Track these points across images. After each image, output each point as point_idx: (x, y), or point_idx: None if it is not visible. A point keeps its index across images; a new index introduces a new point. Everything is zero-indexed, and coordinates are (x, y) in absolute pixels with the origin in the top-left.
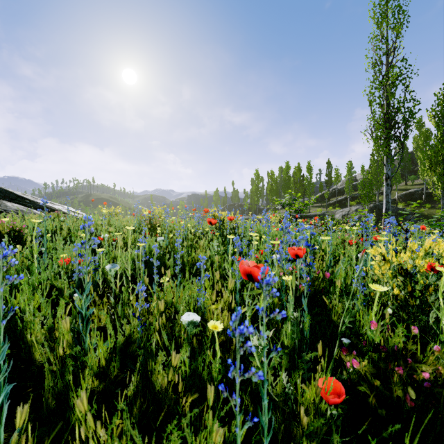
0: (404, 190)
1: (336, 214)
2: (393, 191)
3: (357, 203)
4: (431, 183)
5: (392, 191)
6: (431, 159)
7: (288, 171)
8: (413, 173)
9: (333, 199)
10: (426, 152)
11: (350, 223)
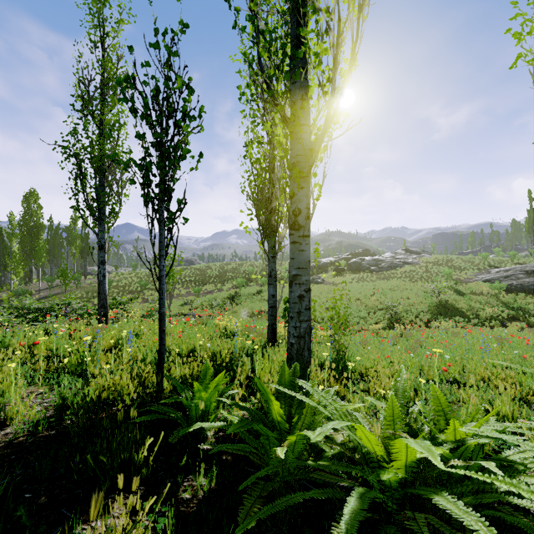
0: None
1: None
2: None
3: None
4: None
5: None
6: None
7: None
8: None
9: None
10: None
11: None
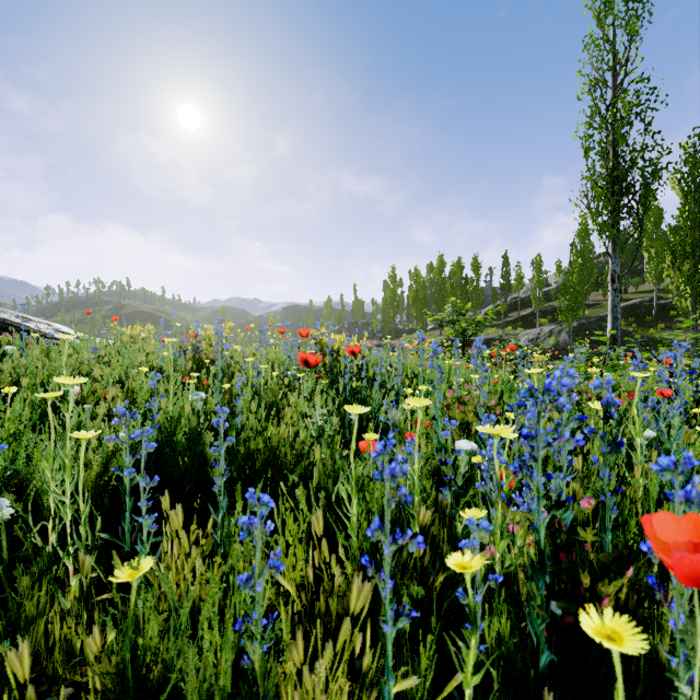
0: (624, 300)
1: (518, 337)
2: (606, 303)
3: (551, 321)
4: (675, 289)
5: (604, 302)
6: (675, 250)
7: (442, 269)
8: (636, 274)
9: (513, 314)
10: (658, 241)
11: (560, 355)
